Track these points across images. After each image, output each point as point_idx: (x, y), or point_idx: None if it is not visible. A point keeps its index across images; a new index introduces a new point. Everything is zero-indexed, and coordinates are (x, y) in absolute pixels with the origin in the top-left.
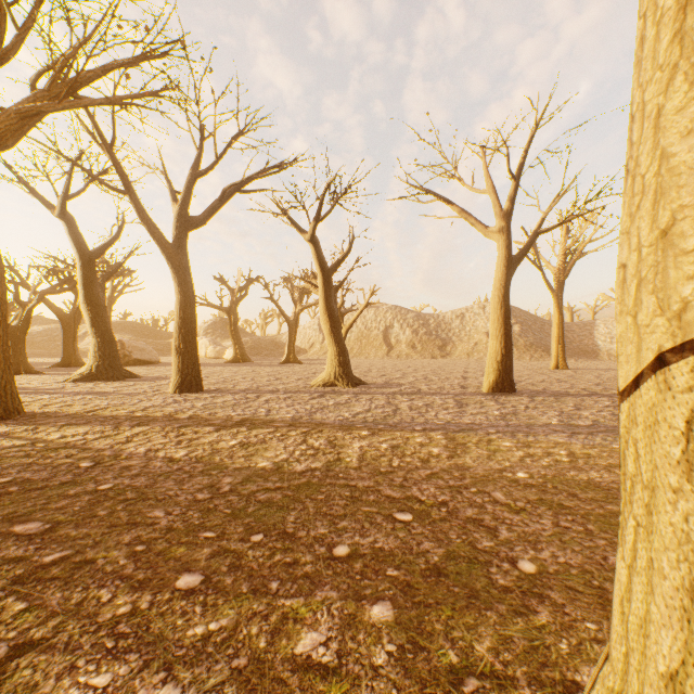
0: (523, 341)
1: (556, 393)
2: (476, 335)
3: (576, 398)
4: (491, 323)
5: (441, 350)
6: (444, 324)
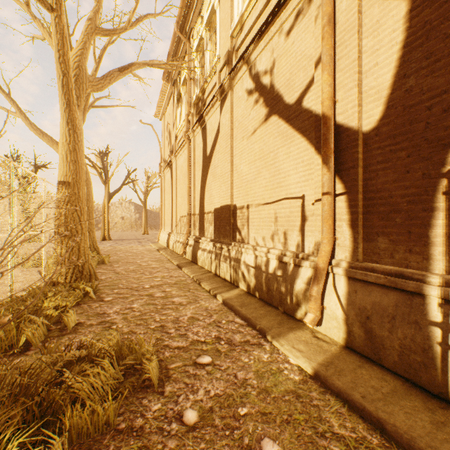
0: (140, 222)
1: (126, 240)
2: (117, 218)
3: (129, 241)
4: (103, 216)
5: (95, 227)
6: (98, 212)
